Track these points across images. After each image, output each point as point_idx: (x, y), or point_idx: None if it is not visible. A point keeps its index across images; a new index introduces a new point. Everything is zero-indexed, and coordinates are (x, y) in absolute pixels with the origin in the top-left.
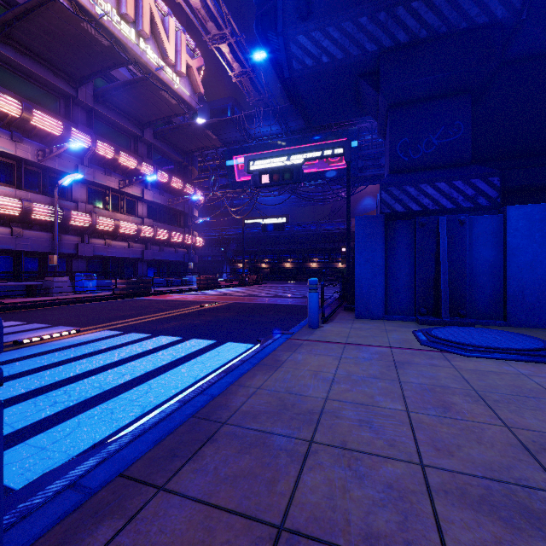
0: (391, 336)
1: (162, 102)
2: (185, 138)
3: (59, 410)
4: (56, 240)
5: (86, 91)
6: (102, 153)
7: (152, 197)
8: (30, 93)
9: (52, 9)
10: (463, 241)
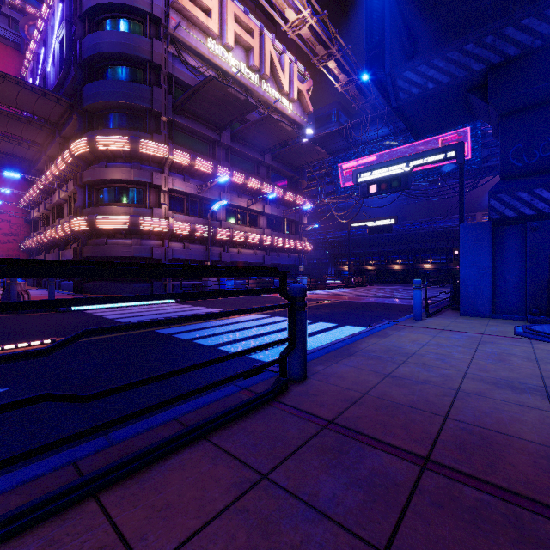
0: (489, 328)
1: (280, 131)
2: (297, 156)
3: None
4: (209, 250)
5: (226, 135)
6: (236, 181)
7: (270, 211)
8: (192, 145)
9: (210, 85)
10: None
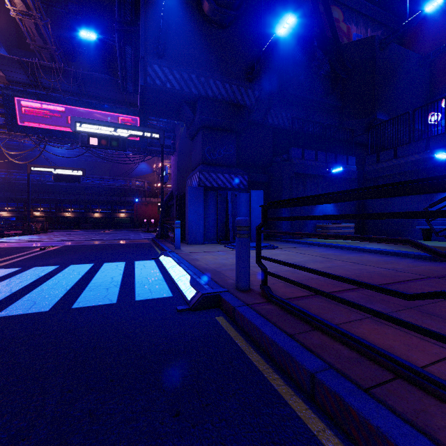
0: (218, 248)
1: None
2: None
3: (119, 288)
4: None
5: None
6: None
7: None
8: None
9: None
10: (236, 204)
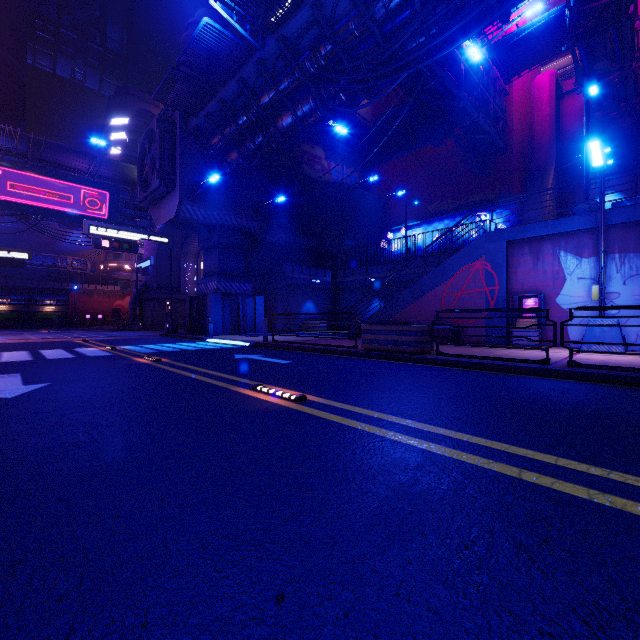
0: (238, 336)
1: None
2: None
3: (214, 346)
4: None
5: None
6: None
7: None
8: None
9: None
10: (245, 306)
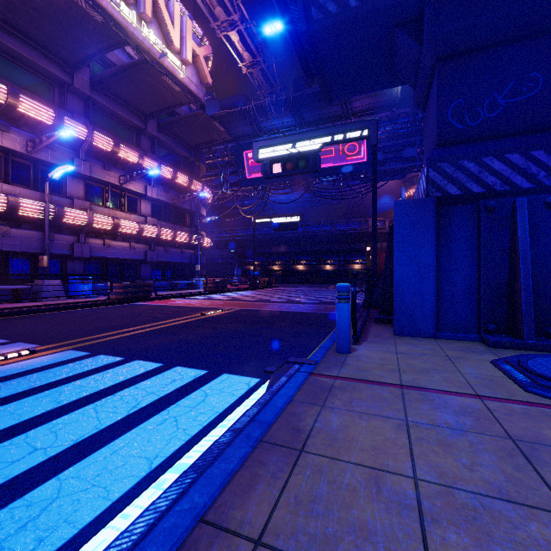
0: (464, 370)
1: (165, 90)
2: (191, 131)
3: None
4: (47, 239)
5: (82, 78)
6: (100, 146)
7: (156, 194)
8: (19, 79)
9: None
10: None
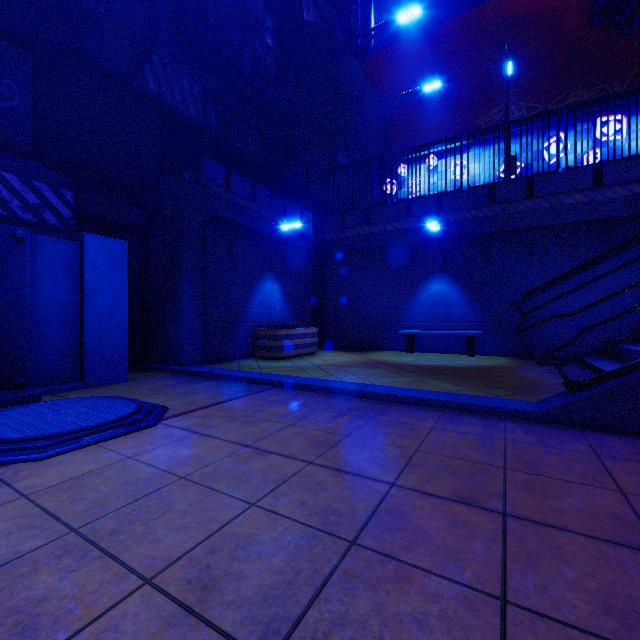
0: None
1: None
2: None
3: None
4: None
5: None
6: None
7: None
8: None
9: None
10: (22, 269)
